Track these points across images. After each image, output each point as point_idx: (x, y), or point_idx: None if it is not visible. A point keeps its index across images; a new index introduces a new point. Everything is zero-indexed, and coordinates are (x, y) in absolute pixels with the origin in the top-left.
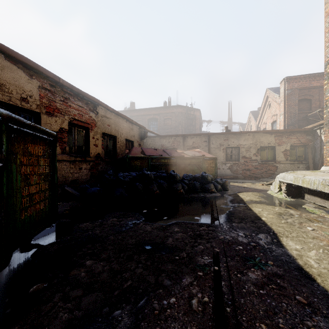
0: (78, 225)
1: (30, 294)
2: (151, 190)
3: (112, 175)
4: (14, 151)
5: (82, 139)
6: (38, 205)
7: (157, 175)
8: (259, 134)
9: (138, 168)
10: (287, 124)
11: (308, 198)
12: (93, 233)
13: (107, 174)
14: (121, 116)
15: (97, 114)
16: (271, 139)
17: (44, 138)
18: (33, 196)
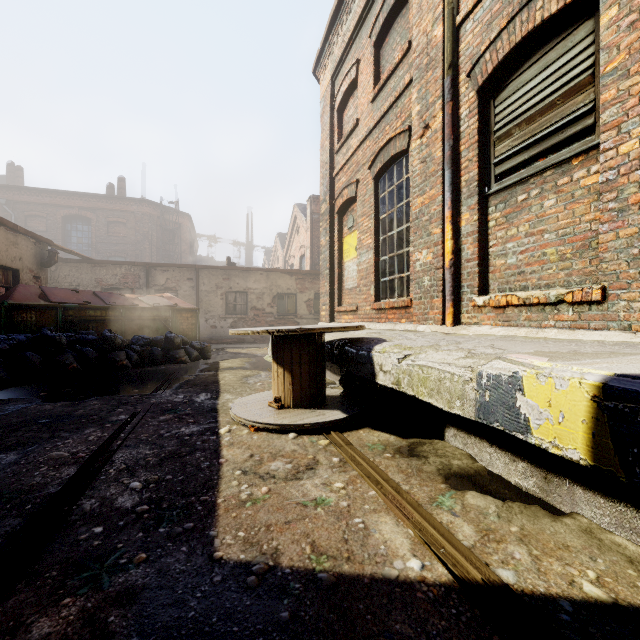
0: None
1: None
2: (61, 364)
3: None
4: None
5: None
6: None
7: (75, 337)
8: (275, 275)
9: (32, 326)
10: (314, 263)
11: None
12: None
13: None
14: None
15: None
16: (292, 283)
17: None
18: None
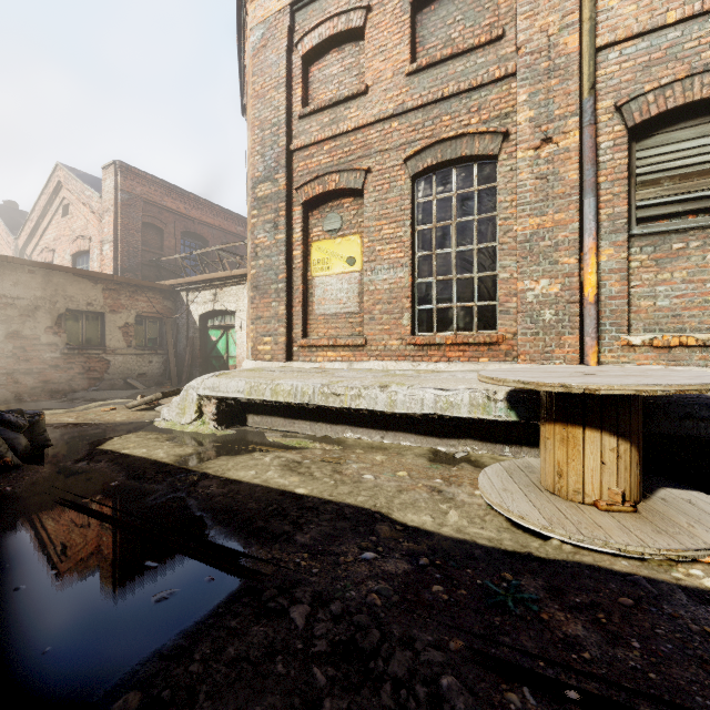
0: None
1: None
2: None
3: None
4: None
5: None
6: None
7: None
8: (64, 277)
9: None
10: (122, 267)
11: (256, 422)
12: None
13: None
14: None
15: None
16: (96, 295)
17: None
18: None
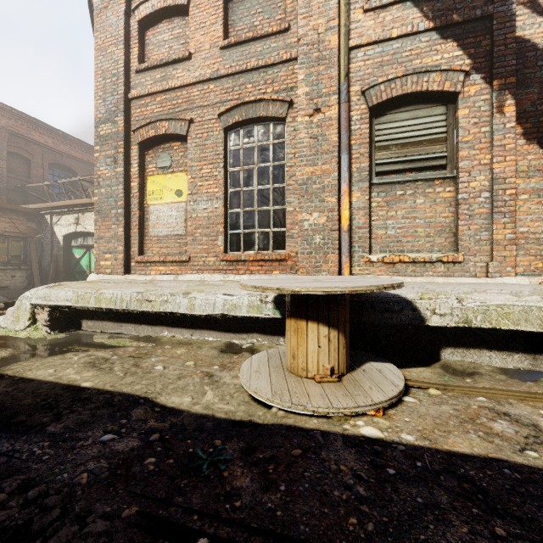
0: None
1: None
2: None
3: None
4: None
5: None
6: None
7: None
8: None
9: None
10: None
11: (89, 326)
12: None
13: None
14: None
15: None
16: None
17: None
18: None
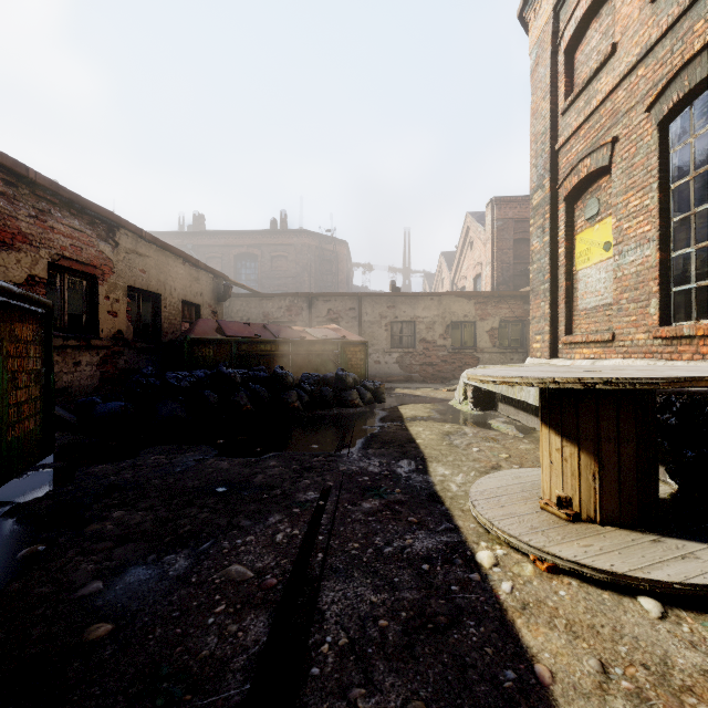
0: (85, 469)
1: (21, 559)
2: (235, 405)
3: (153, 377)
4: (0, 336)
5: (80, 300)
6: (28, 423)
7: (248, 375)
8: (449, 299)
9: (210, 362)
10: (497, 282)
11: (501, 409)
12: (119, 479)
13: (140, 375)
14: (172, 252)
15: (116, 248)
16: (469, 308)
17: (35, 311)
18: (21, 406)
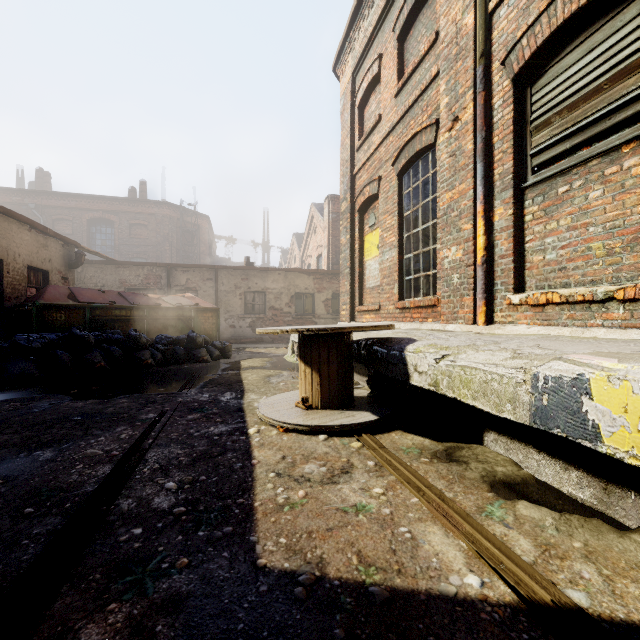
0: None
1: None
2: (89, 363)
3: None
4: None
5: None
6: None
7: (102, 336)
8: (293, 274)
9: (62, 326)
10: (332, 262)
11: None
12: None
13: None
14: (16, 219)
15: None
16: (309, 283)
17: None
18: None
